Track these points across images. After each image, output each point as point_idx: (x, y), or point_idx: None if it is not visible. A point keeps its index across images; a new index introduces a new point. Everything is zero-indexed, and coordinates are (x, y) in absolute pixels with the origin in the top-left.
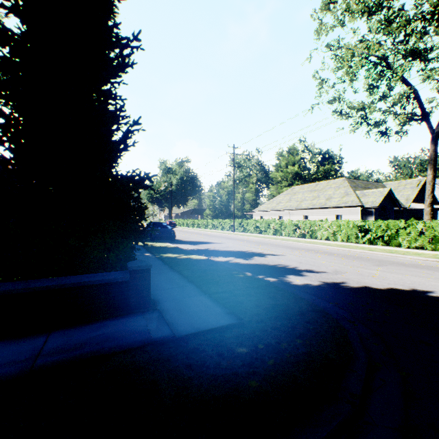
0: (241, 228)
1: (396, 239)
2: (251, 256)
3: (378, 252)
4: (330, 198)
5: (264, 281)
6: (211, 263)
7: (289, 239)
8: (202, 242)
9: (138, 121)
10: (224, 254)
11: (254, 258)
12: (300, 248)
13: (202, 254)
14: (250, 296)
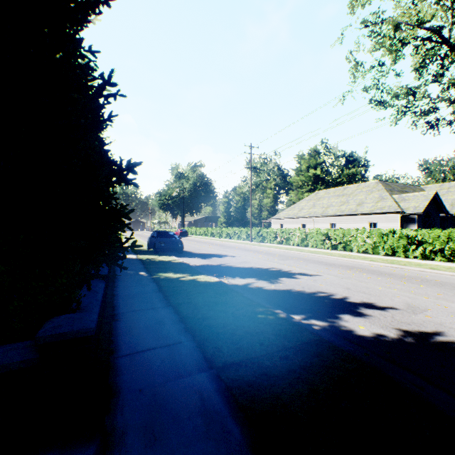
0: (260, 237)
1: None
2: (277, 277)
3: (445, 272)
4: (362, 203)
5: (310, 332)
6: (224, 289)
7: (317, 251)
8: (215, 255)
9: (110, 77)
10: (241, 273)
11: (282, 280)
12: (336, 264)
13: (213, 273)
14: (296, 378)
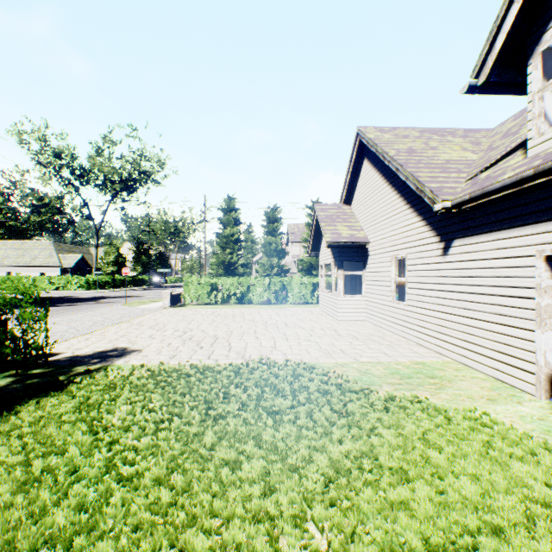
0: None
1: (68, 286)
2: None
3: (52, 292)
4: (37, 258)
5: None
6: None
7: None
8: None
9: None
10: None
11: None
12: None
13: None
14: None
